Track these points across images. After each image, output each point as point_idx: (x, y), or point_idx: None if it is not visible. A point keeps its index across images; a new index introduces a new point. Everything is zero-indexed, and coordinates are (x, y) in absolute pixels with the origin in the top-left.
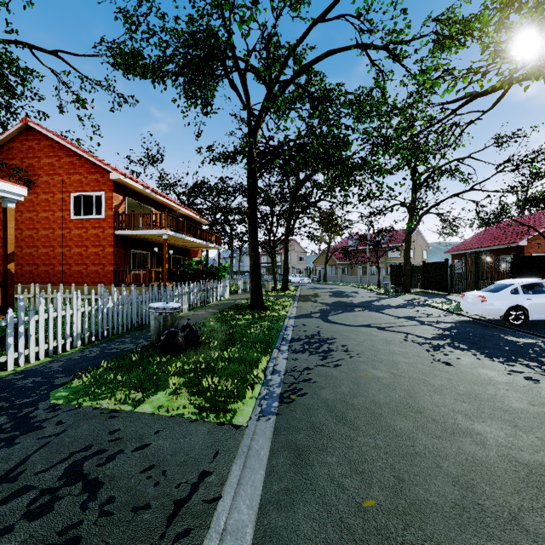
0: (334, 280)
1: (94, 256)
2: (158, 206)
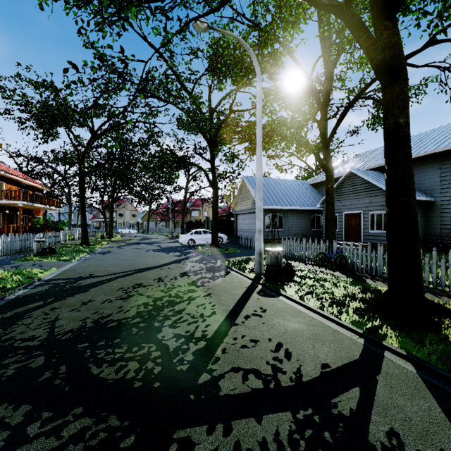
0: (155, 231)
1: None
2: (8, 180)
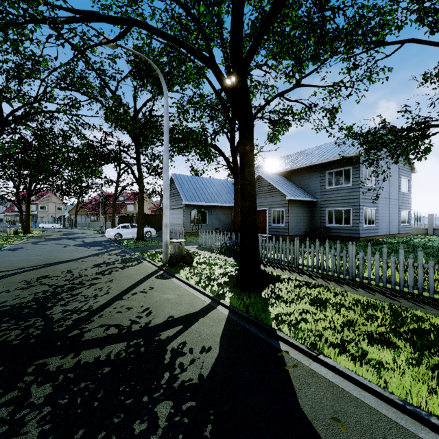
0: (84, 226)
1: None
2: None
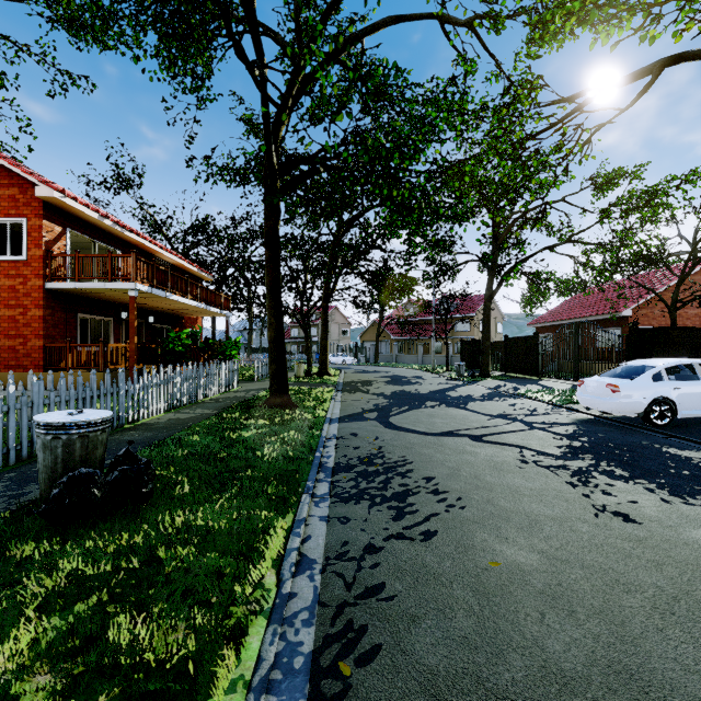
0: (387, 360)
1: (9, 323)
2: (129, 248)
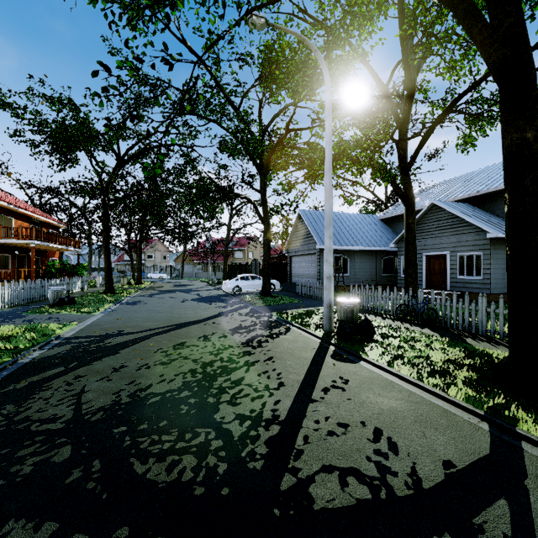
0: (190, 276)
1: None
2: (18, 216)
